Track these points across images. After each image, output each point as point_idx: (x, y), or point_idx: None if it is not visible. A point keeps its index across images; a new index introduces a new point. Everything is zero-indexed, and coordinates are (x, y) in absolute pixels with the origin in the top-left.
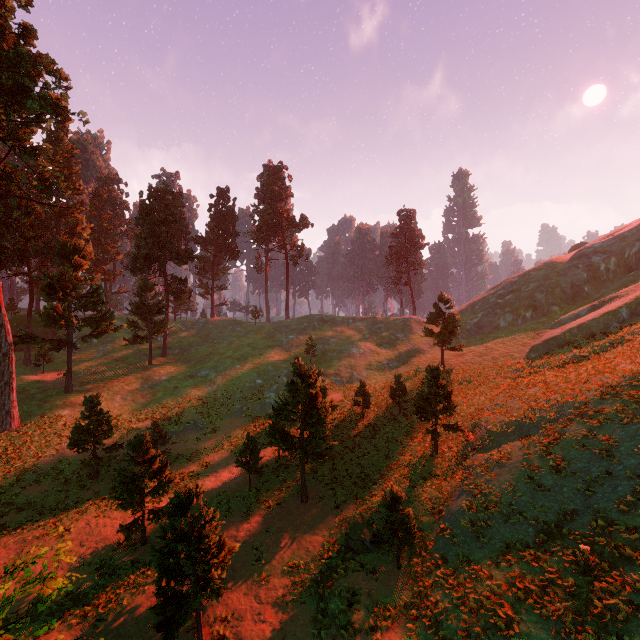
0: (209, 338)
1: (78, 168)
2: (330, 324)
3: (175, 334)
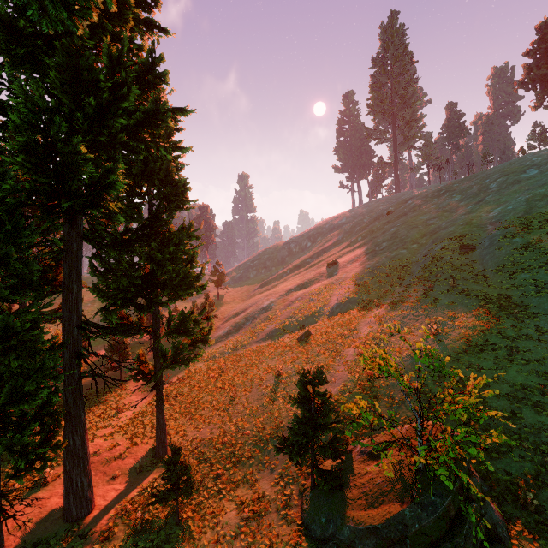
0: None
1: None
2: None
3: None
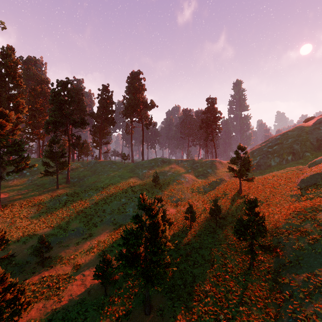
0: (96, 172)
1: (20, 72)
2: (167, 163)
3: (76, 169)
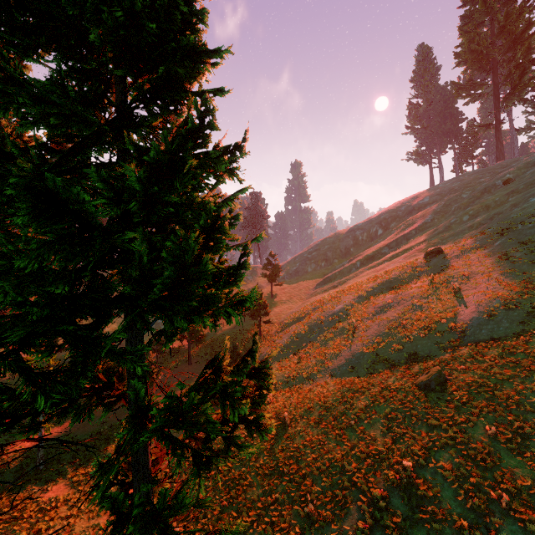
0: None
1: None
2: None
3: None
